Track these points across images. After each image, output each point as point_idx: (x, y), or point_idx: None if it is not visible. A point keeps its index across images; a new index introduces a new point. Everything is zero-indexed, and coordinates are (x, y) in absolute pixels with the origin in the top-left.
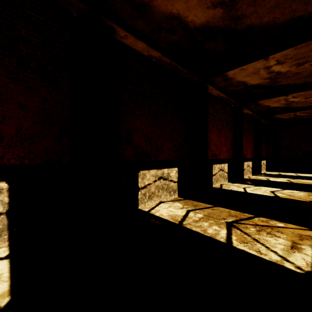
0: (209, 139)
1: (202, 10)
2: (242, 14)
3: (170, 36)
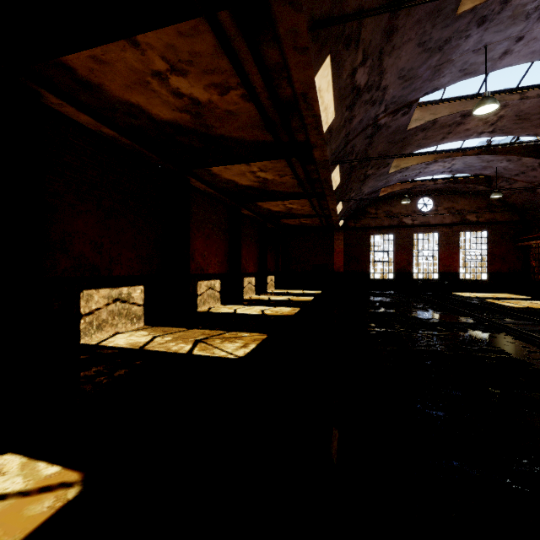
0: (193, 247)
1: (168, 110)
2: (211, 125)
3: (130, 119)
